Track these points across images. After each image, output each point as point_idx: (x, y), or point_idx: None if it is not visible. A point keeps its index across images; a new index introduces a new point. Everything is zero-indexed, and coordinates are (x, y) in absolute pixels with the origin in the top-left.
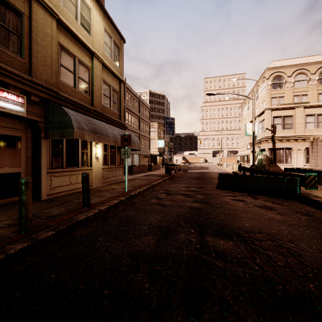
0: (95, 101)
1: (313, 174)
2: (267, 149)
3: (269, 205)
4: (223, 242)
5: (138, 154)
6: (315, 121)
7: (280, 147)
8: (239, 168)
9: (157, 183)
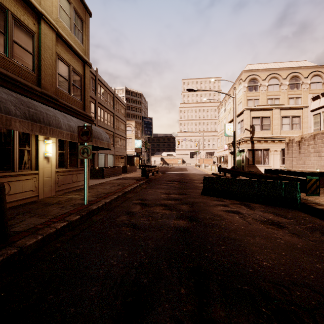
0: (44, 80)
1: (314, 178)
2: (247, 150)
3: (272, 219)
4: None
5: (112, 154)
6: (290, 122)
7: (258, 148)
8: (219, 170)
9: (131, 189)
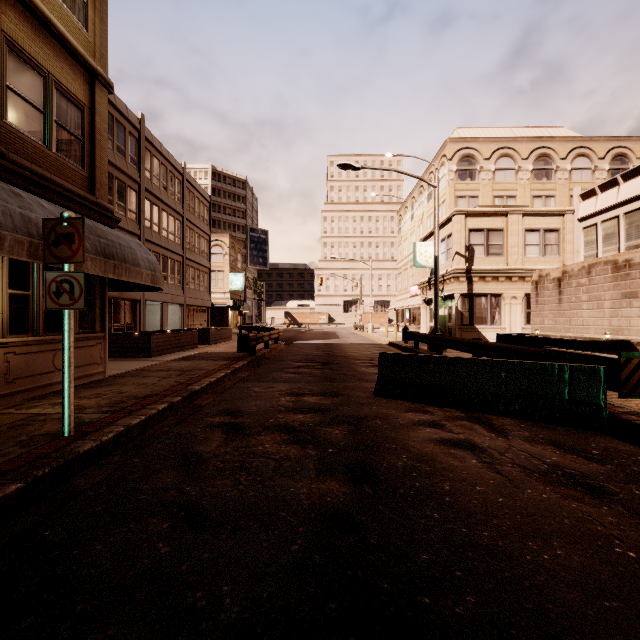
0: None
1: (637, 356)
2: (459, 295)
3: (562, 463)
4: None
5: (180, 303)
6: (541, 242)
7: (481, 291)
8: (405, 336)
9: (210, 383)
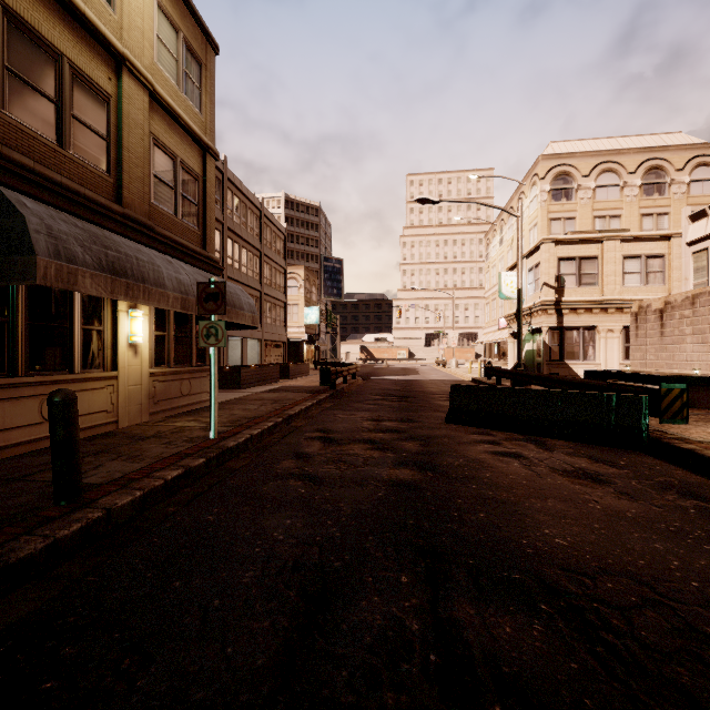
0: (128, 191)
1: (677, 387)
2: (547, 328)
3: (586, 467)
4: (512, 630)
5: (258, 338)
6: (642, 269)
7: (573, 324)
8: (487, 372)
9: (301, 410)
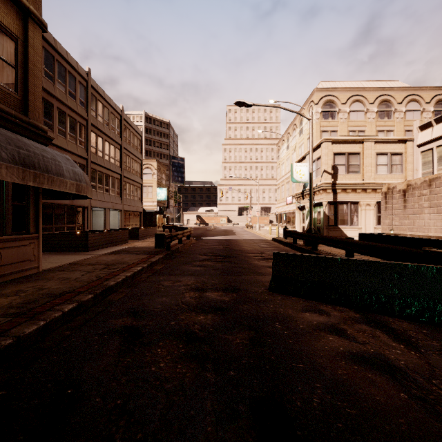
0: None
1: None
2: (326, 203)
3: None
4: None
5: (119, 209)
6: (388, 162)
7: (343, 200)
8: (285, 234)
9: (126, 277)
